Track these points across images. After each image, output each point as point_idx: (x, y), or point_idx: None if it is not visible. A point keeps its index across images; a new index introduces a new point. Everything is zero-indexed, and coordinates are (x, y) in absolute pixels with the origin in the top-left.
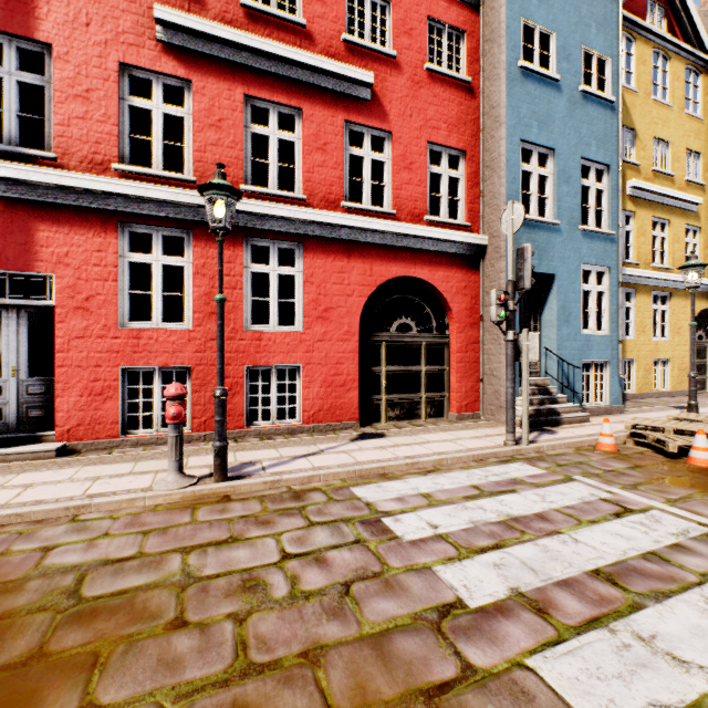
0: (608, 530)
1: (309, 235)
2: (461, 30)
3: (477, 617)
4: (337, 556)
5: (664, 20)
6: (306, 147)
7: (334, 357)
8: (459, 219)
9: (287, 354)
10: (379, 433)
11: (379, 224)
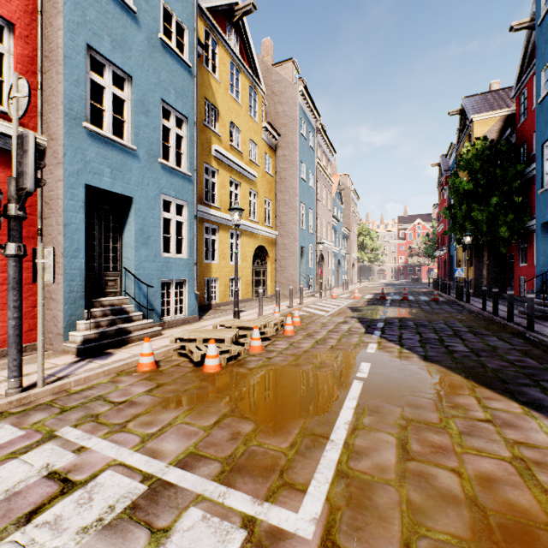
0: None
1: None
2: None
3: None
4: None
5: (238, 45)
6: None
7: None
8: (4, 105)
9: None
10: None
11: None
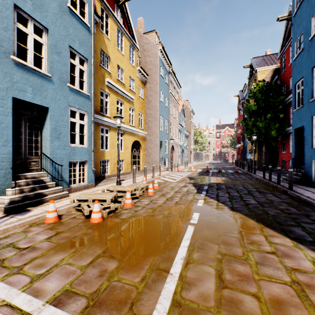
0: None
1: None
2: None
3: None
4: None
5: (122, 19)
6: None
7: None
8: None
9: None
10: None
11: None
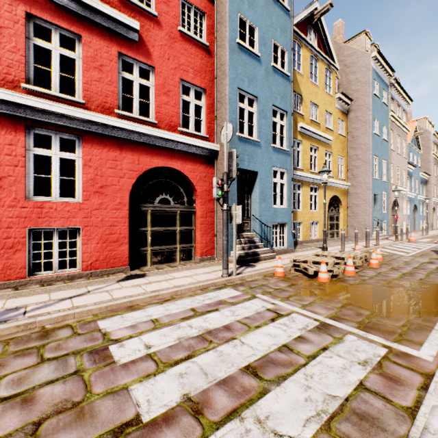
0: (265, 332)
1: (87, 130)
2: (203, 12)
3: (144, 432)
4: (47, 392)
5: (316, 40)
6: (85, 65)
7: (109, 221)
8: (202, 132)
9: (67, 219)
10: (143, 274)
11: (144, 128)
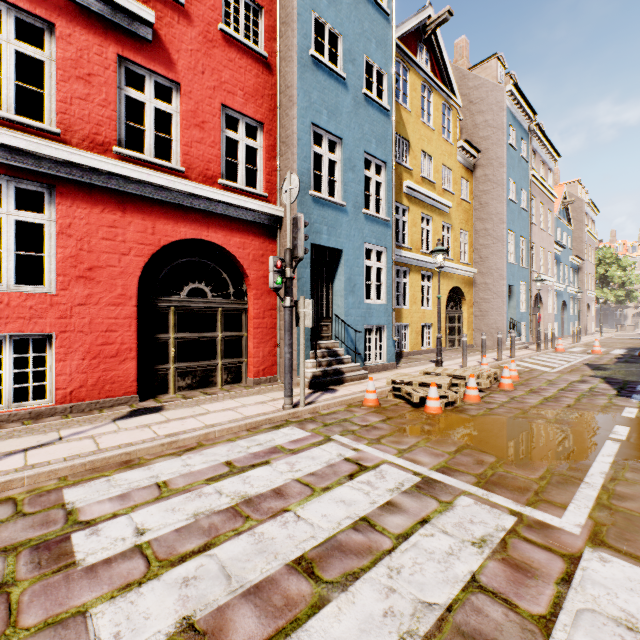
0: (336, 497)
1: (64, 177)
2: (259, 5)
3: None
4: None
5: (429, 62)
6: (61, 72)
7: (103, 324)
8: (257, 189)
9: (29, 320)
10: (159, 406)
11: (162, 178)
